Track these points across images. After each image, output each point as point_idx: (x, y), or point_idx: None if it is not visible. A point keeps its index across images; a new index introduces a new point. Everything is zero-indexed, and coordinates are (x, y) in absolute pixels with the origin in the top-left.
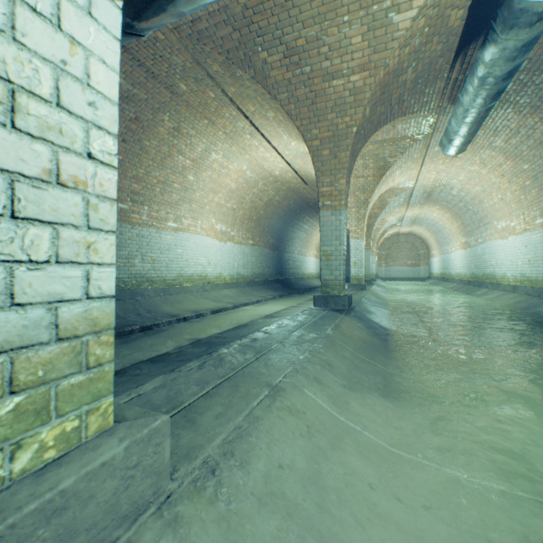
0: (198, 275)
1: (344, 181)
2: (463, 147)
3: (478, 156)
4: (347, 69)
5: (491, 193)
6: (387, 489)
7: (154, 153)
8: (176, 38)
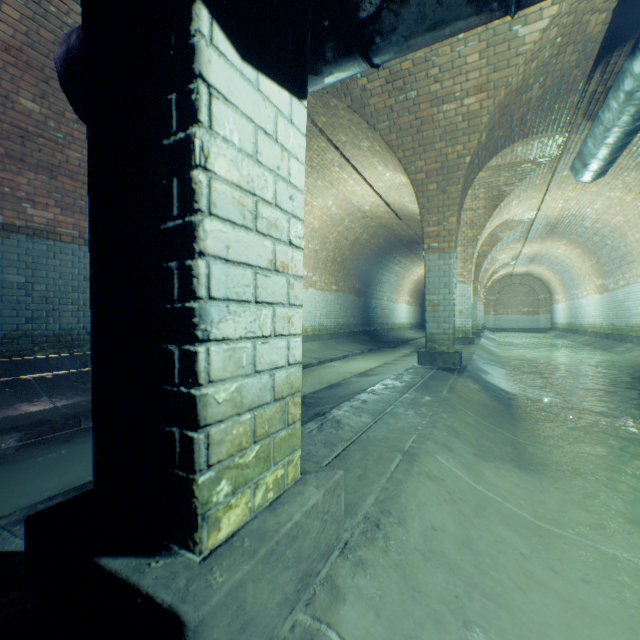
0: None
1: (455, 219)
2: (602, 171)
3: (621, 179)
4: (460, 92)
5: (638, 225)
6: (540, 560)
7: None
8: None
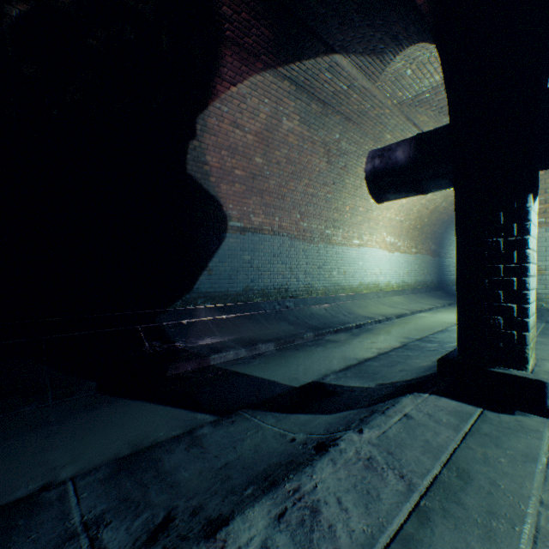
0: (372, 283)
1: None
2: None
3: None
4: None
5: None
6: None
7: (350, 188)
8: (396, 109)
